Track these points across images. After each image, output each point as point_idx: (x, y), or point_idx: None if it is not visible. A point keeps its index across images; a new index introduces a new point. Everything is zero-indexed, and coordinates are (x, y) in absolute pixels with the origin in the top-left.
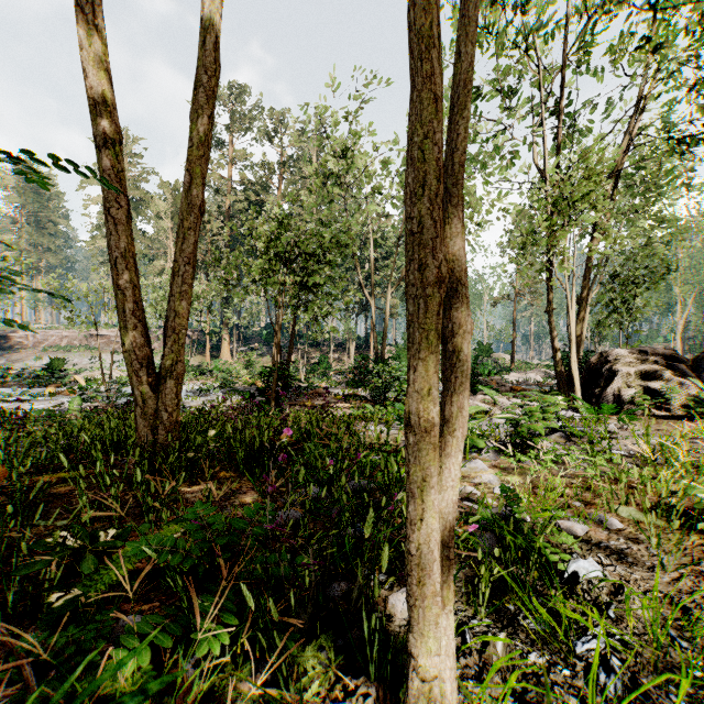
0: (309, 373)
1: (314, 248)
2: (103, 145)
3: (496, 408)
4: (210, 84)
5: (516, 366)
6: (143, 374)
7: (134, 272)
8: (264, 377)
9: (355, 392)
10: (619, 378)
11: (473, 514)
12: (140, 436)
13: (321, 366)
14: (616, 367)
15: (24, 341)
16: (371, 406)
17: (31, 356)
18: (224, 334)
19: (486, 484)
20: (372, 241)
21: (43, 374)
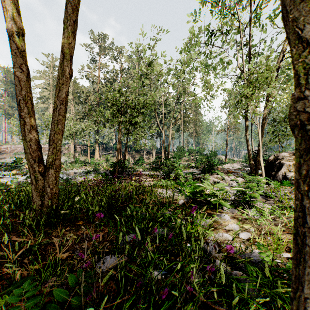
0: (134, 164)
1: (136, 104)
2: (12, 35)
3: (223, 181)
4: (74, 2)
5: (227, 161)
6: (36, 166)
7: (31, 108)
8: (112, 166)
9: (155, 173)
10: (285, 167)
11: (232, 257)
12: (34, 201)
13: (140, 161)
14: (283, 162)
15: (6, 150)
16: (163, 180)
17: (8, 157)
18: (96, 147)
19: (233, 231)
20: (163, 104)
21: (12, 165)
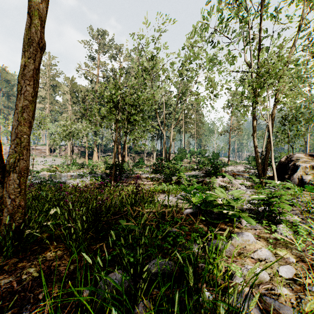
0: (134, 166)
1: (134, 101)
2: None
3: (230, 185)
4: None
5: (230, 163)
6: None
7: None
8: (108, 169)
9: (156, 175)
10: (300, 170)
11: None
12: None
13: (140, 163)
14: (298, 164)
15: None
16: (164, 184)
17: None
18: (95, 148)
19: (265, 261)
20: (164, 103)
21: None
